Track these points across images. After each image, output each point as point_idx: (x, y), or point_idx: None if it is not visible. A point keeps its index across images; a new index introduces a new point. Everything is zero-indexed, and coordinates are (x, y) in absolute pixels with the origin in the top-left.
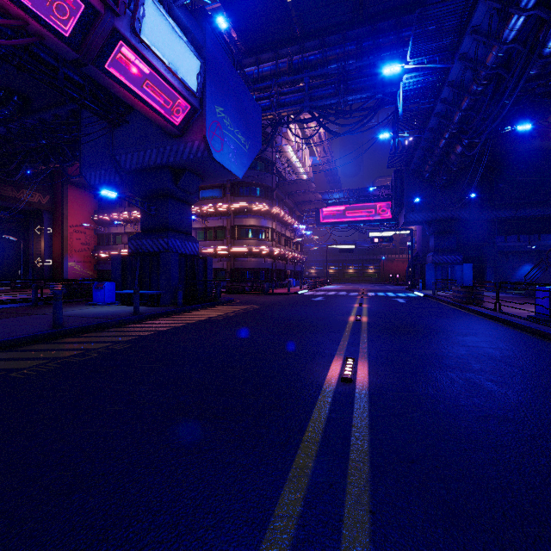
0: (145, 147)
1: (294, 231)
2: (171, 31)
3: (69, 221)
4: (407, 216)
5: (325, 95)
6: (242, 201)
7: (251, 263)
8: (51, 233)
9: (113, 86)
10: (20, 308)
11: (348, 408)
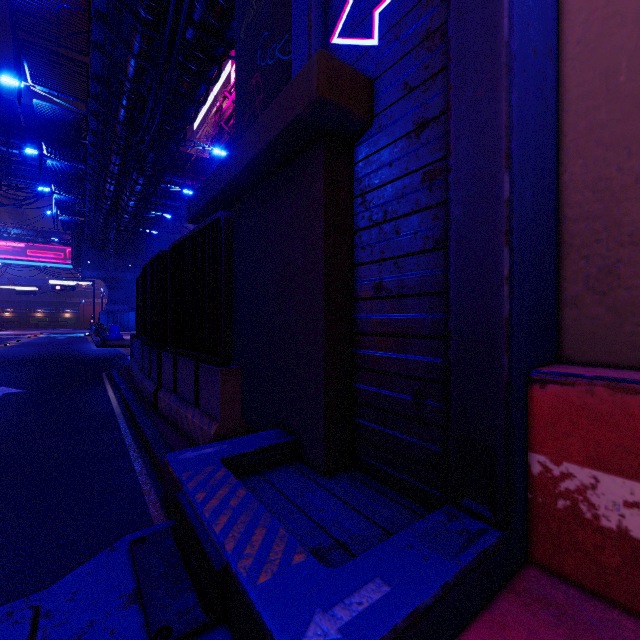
0: None
1: None
2: None
3: None
4: (84, 272)
5: None
6: None
7: None
8: None
9: None
10: None
11: None
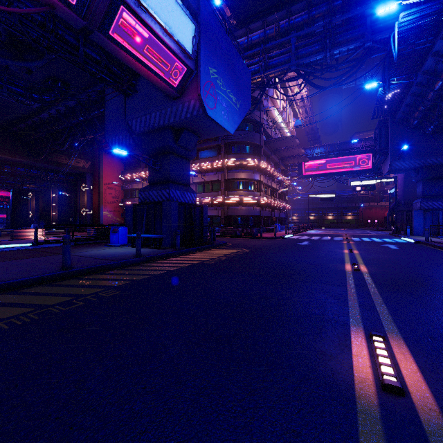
0: (150, 111)
1: (278, 183)
2: None
3: (103, 180)
4: (393, 164)
5: (311, 53)
6: (234, 157)
7: (242, 211)
8: (91, 190)
9: (117, 52)
10: (55, 248)
11: None
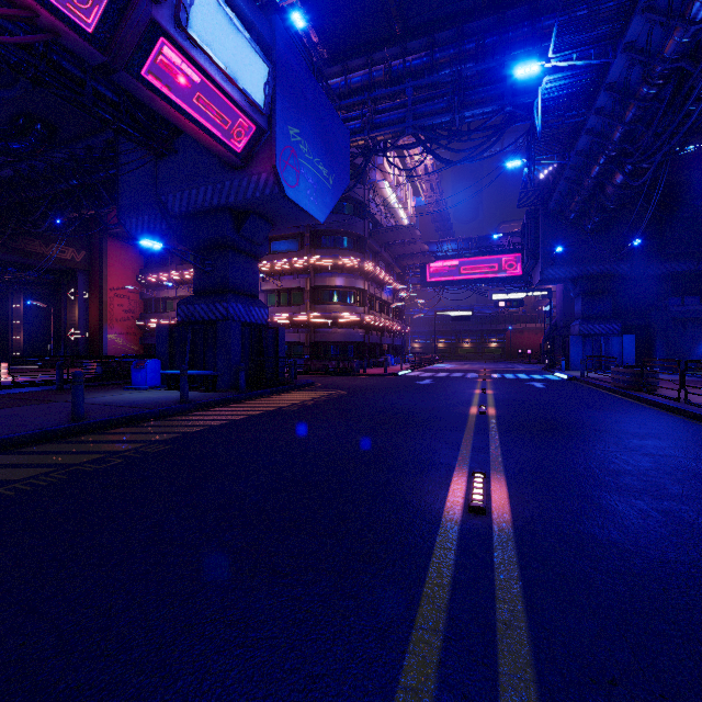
0: (198, 183)
1: (392, 293)
2: (229, 25)
3: (109, 283)
4: (545, 272)
5: (434, 112)
6: (325, 254)
7: (337, 335)
8: (87, 298)
9: (153, 100)
10: (40, 393)
11: (484, 562)
